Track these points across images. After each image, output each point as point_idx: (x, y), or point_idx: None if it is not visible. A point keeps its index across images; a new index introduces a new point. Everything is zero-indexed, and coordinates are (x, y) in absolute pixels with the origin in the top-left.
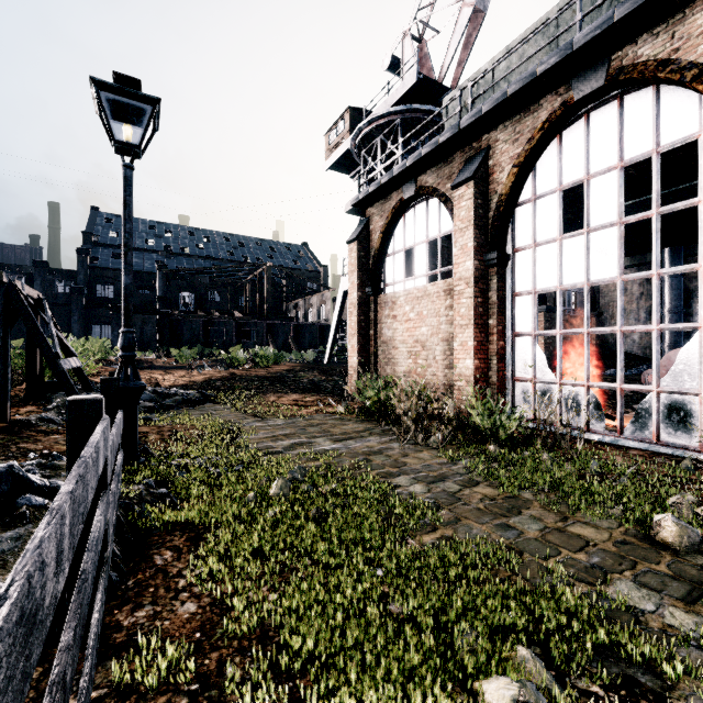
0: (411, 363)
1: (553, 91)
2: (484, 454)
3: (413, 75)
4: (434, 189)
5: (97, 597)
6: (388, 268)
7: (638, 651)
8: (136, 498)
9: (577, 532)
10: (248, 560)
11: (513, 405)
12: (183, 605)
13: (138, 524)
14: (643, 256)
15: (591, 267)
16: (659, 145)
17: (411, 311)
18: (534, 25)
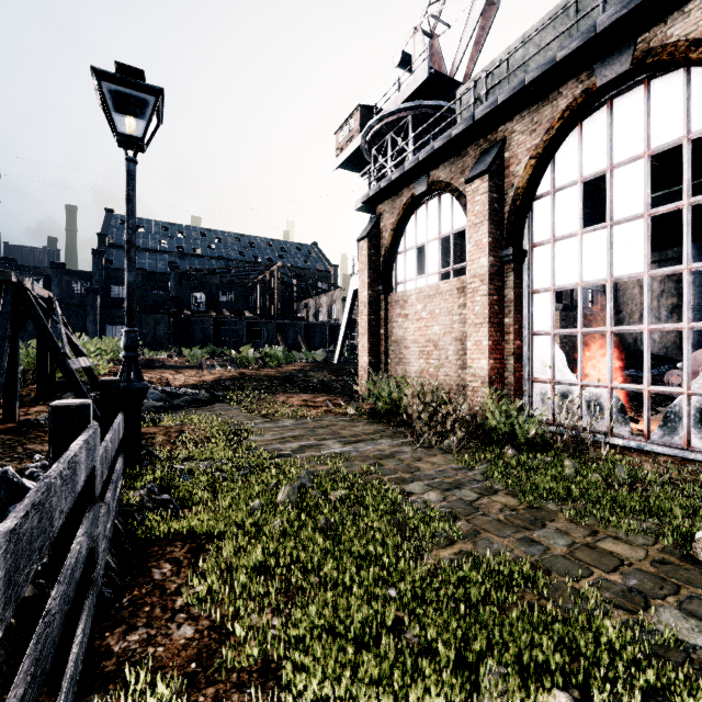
0: (423, 362)
1: (573, 78)
2: (502, 459)
3: (424, 70)
4: (447, 184)
5: (79, 626)
6: (399, 266)
7: (694, 698)
8: (137, 504)
9: (609, 548)
10: (251, 578)
11: (530, 407)
12: (180, 629)
13: (138, 533)
14: (664, 252)
15: (615, 262)
16: (690, 131)
17: (423, 310)
18: (552, 11)
